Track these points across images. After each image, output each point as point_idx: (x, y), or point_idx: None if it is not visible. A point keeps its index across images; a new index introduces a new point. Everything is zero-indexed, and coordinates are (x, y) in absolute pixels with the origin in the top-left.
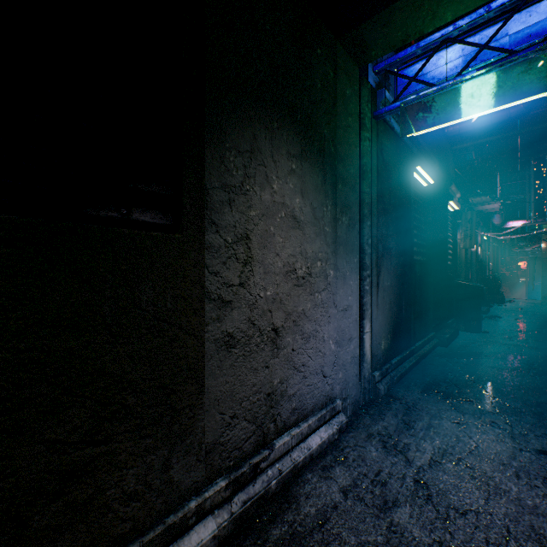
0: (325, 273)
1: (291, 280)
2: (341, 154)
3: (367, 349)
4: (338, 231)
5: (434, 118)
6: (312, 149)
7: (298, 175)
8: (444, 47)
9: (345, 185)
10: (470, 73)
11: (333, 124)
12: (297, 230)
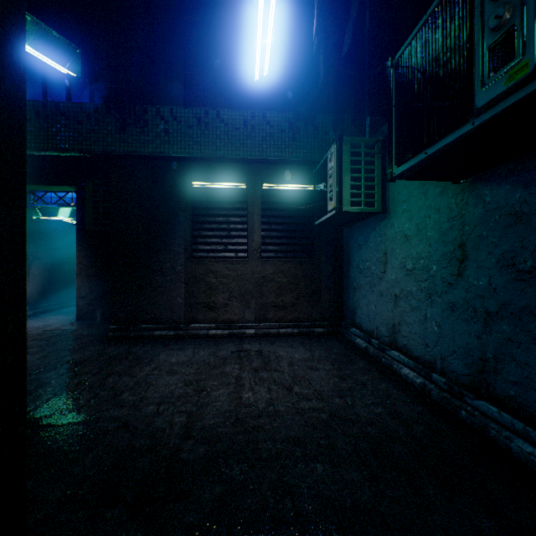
0: None
1: None
2: None
3: None
4: None
5: (49, 214)
6: None
7: None
8: (51, 192)
9: None
10: (57, 205)
11: None
12: None
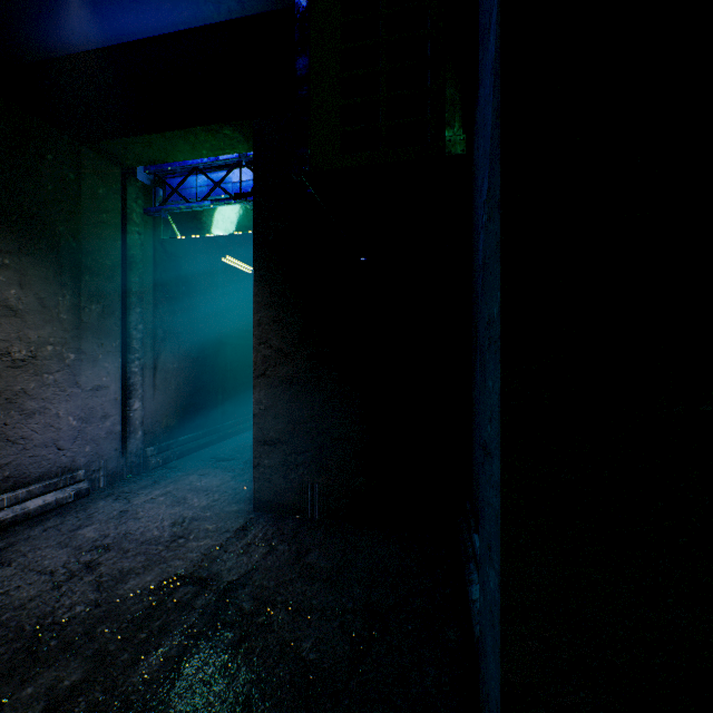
0: (61, 356)
1: (3, 363)
2: (90, 248)
3: (136, 427)
4: (85, 318)
5: (192, 228)
6: (39, 245)
7: (16, 269)
8: (196, 173)
9: (97, 276)
10: (208, 202)
11: (76, 221)
12: (14, 318)
